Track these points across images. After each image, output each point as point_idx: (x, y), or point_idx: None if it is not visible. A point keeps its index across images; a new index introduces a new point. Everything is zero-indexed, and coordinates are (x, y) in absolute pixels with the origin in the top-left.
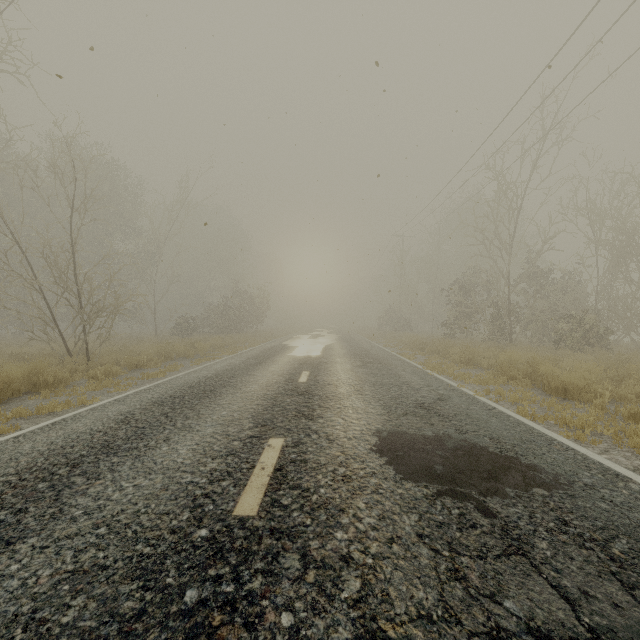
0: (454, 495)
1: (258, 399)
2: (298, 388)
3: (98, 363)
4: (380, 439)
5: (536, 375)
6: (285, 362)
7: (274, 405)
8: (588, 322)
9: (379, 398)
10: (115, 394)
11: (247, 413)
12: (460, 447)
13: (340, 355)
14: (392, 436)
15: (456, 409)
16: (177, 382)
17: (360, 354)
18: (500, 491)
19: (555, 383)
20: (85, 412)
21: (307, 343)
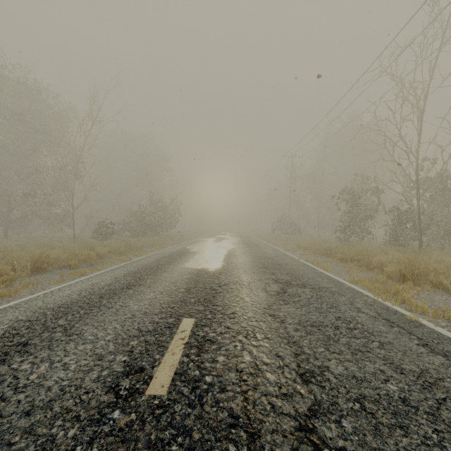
0: None
1: None
2: None
3: None
4: None
5: None
6: (168, 284)
7: None
8: None
9: None
10: None
11: None
12: None
13: (245, 267)
14: None
15: None
16: None
17: (268, 265)
18: None
19: None
20: None
21: (210, 247)
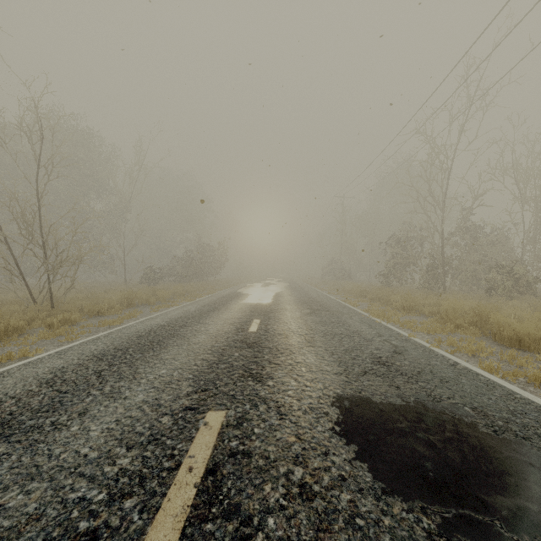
0: (471, 531)
1: (204, 352)
2: (248, 339)
3: (61, 310)
4: (342, 412)
5: (482, 323)
6: (237, 309)
7: (220, 361)
8: (518, 272)
9: (332, 351)
10: (64, 344)
11: (189, 372)
12: (443, 425)
13: (289, 302)
14: (356, 407)
15: (417, 365)
16: (128, 331)
17: (308, 301)
18: (534, 518)
19: (508, 333)
20: (16, 368)
21: (259, 291)
